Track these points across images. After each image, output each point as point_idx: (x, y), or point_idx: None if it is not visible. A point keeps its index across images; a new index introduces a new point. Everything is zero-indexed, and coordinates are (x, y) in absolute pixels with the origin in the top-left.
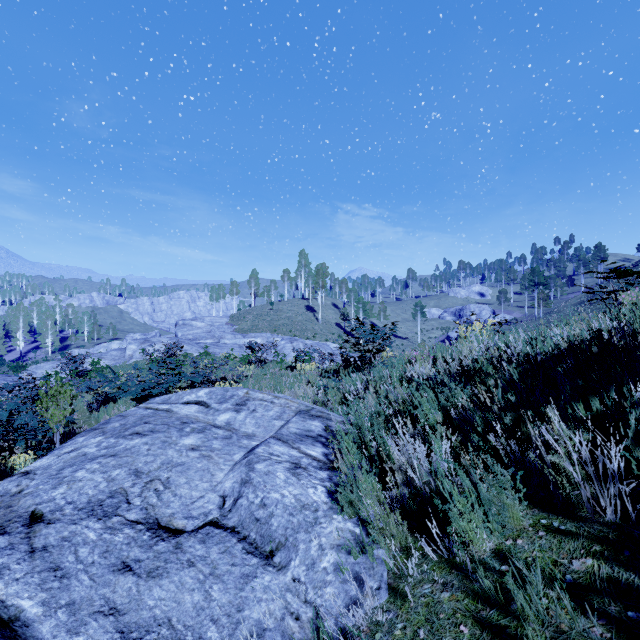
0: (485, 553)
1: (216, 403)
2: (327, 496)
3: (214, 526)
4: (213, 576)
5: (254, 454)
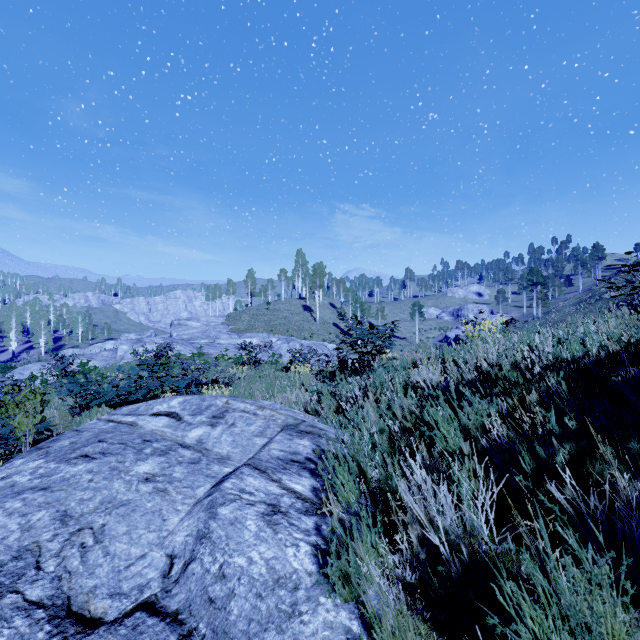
0: None
1: (189, 415)
2: (312, 561)
3: (148, 611)
4: None
5: (220, 491)
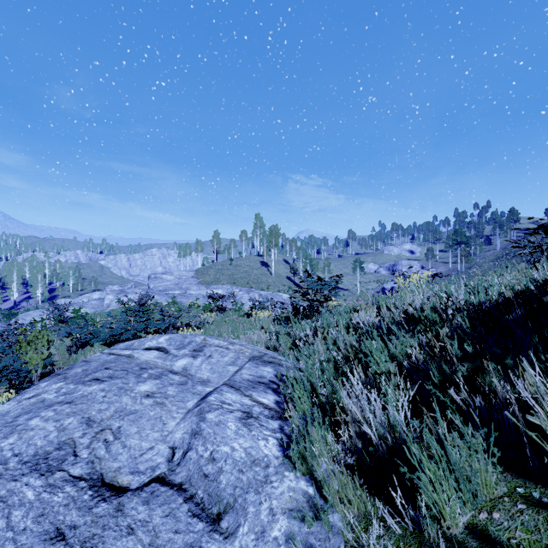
0: (457, 528)
1: (175, 349)
2: (278, 449)
3: (160, 483)
4: (153, 547)
5: (206, 402)
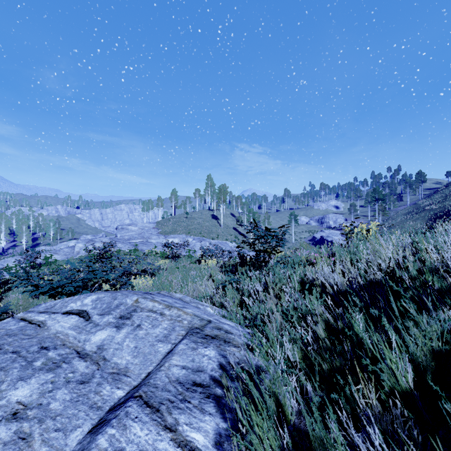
0: None
1: (98, 314)
2: None
3: None
4: None
5: None
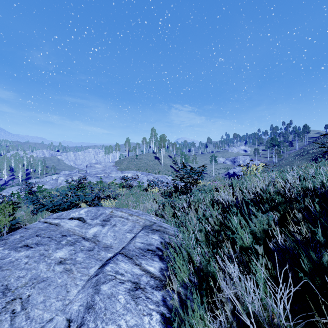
0: None
1: (90, 219)
2: (161, 327)
3: None
4: None
5: (103, 273)
